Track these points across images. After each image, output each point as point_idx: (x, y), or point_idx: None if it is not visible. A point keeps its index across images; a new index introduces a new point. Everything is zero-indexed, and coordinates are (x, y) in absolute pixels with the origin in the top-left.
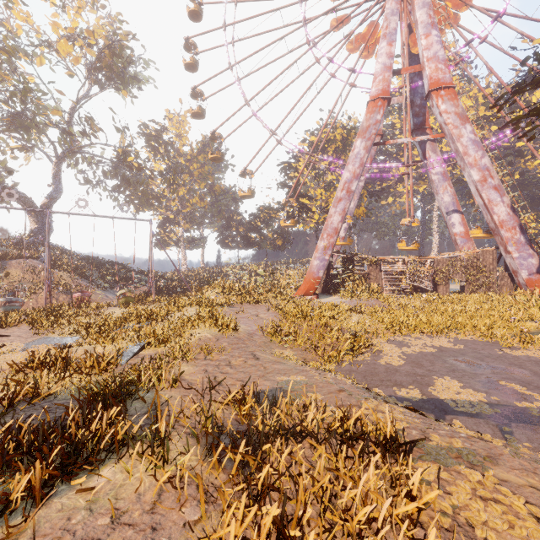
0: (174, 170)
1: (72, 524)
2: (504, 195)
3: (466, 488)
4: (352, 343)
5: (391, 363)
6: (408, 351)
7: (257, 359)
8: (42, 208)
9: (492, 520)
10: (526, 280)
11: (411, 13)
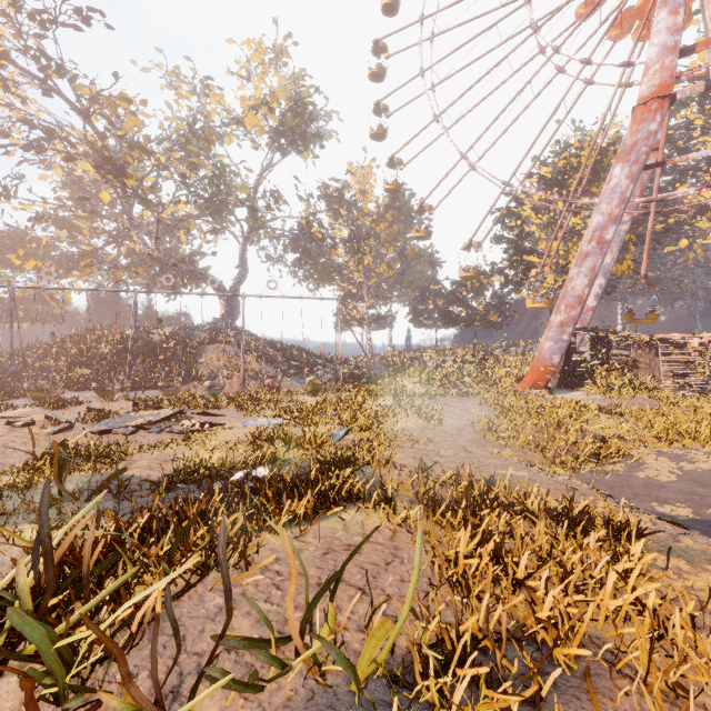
0: (359, 237)
1: (336, 536)
2: None
3: (708, 579)
4: (597, 450)
5: (655, 477)
6: (689, 467)
7: (469, 452)
8: (231, 291)
9: None
10: None
11: None
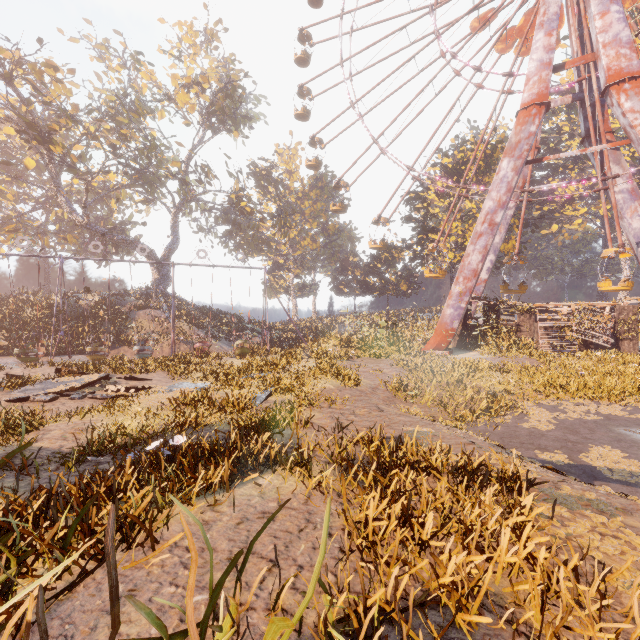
0: (285, 212)
1: (252, 503)
2: None
3: (586, 525)
4: (490, 404)
5: (536, 427)
6: (562, 416)
7: (381, 411)
8: (162, 259)
9: (604, 547)
10: None
11: None
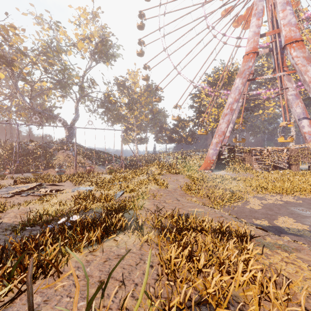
0: (132, 102)
1: (112, 250)
2: None
3: (278, 257)
4: (231, 196)
5: (253, 207)
6: (265, 202)
7: (178, 200)
8: (70, 125)
9: (288, 269)
10: None
11: None
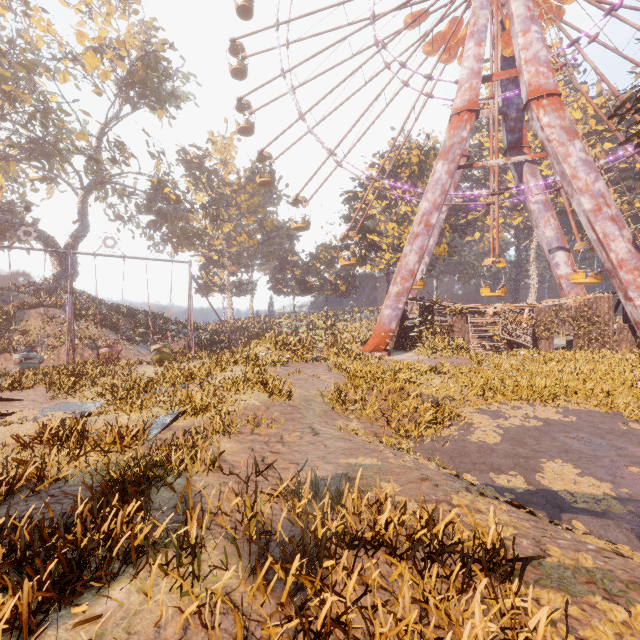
0: (218, 203)
1: None
2: (624, 227)
3: (607, 632)
4: (434, 413)
5: (484, 440)
6: (506, 424)
7: (316, 433)
8: (66, 249)
9: None
10: None
11: (504, 6)
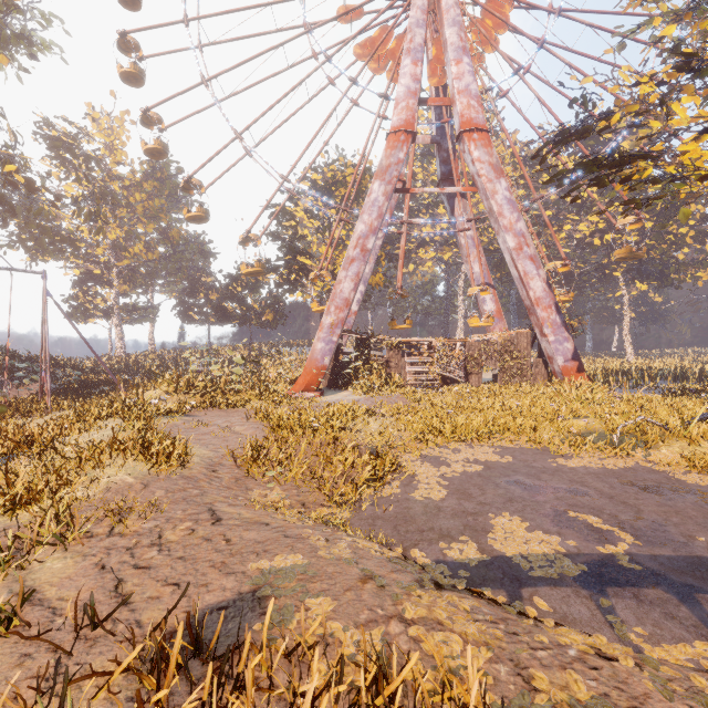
0: (97, 198)
1: None
2: (541, 267)
3: None
4: (373, 467)
5: (429, 496)
6: (449, 472)
7: (217, 520)
8: None
9: None
10: (561, 368)
11: (438, 32)
